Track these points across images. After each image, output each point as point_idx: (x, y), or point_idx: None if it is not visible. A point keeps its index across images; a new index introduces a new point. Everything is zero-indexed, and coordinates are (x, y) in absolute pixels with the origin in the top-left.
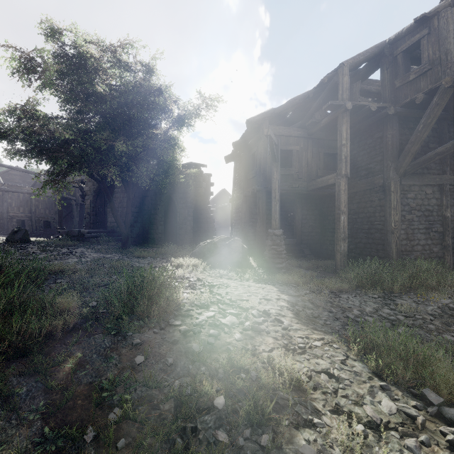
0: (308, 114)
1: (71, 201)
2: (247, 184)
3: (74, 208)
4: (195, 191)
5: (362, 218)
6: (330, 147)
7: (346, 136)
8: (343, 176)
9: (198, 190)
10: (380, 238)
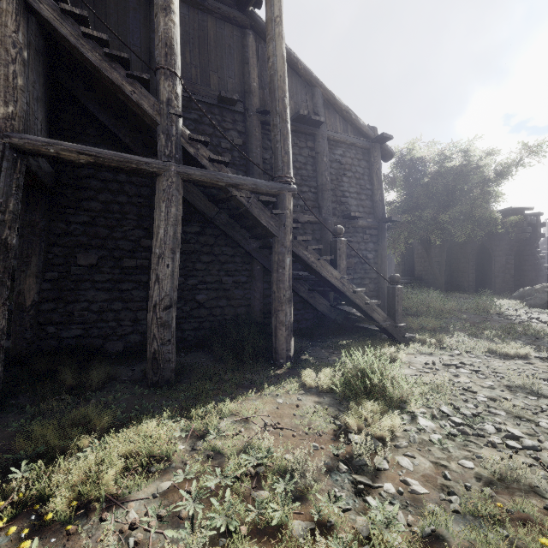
0: None
1: None
2: None
3: None
4: (516, 237)
5: None
6: None
7: None
8: None
9: (521, 236)
10: None
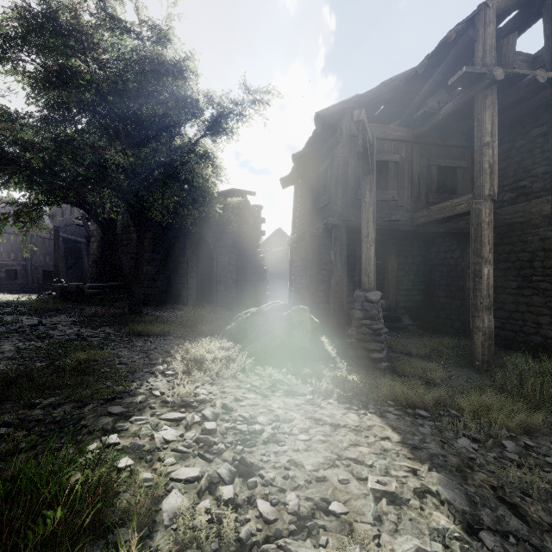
0: (414, 103)
1: (80, 245)
2: (315, 218)
3: (83, 254)
4: (238, 229)
5: (504, 270)
6: (447, 158)
7: (492, 129)
8: (487, 199)
9: (243, 228)
10: (544, 305)
